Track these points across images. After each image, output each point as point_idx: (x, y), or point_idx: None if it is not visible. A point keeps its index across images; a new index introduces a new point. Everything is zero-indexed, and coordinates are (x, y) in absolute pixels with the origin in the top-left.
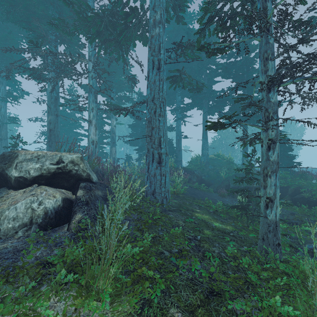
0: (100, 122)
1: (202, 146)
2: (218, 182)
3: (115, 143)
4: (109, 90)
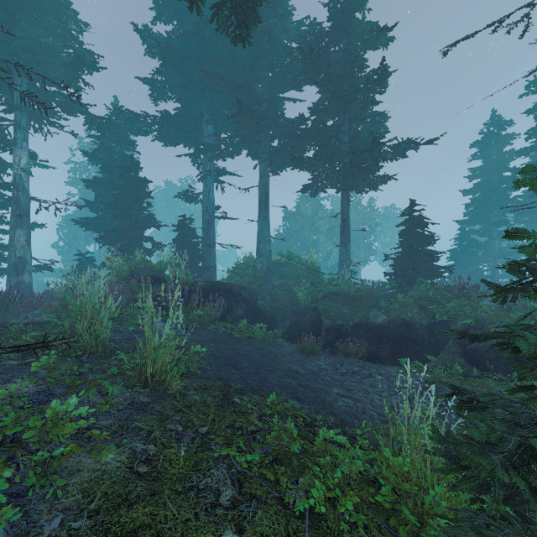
0: None
1: (259, 235)
2: (293, 312)
3: (27, 217)
4: (2, 64)
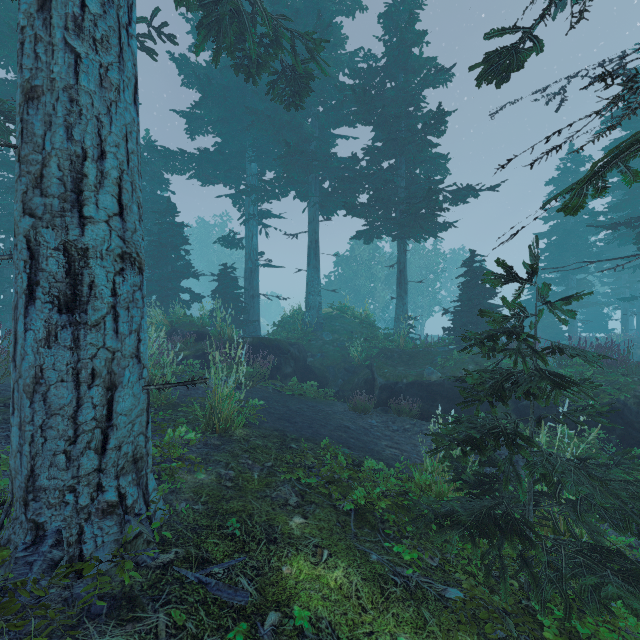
0: (6, 202)
1: (308, 285)
2: (346, 371)
3: None
4: None
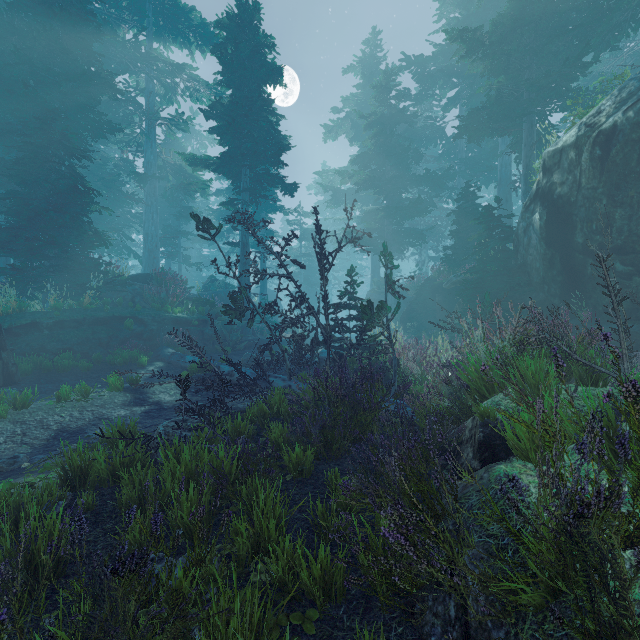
0: None
1: None
2: None
3: None
4: None
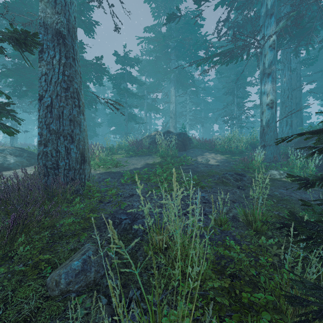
0: None
1: None
2: None
3: None
4: None
